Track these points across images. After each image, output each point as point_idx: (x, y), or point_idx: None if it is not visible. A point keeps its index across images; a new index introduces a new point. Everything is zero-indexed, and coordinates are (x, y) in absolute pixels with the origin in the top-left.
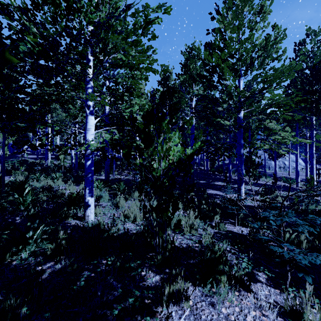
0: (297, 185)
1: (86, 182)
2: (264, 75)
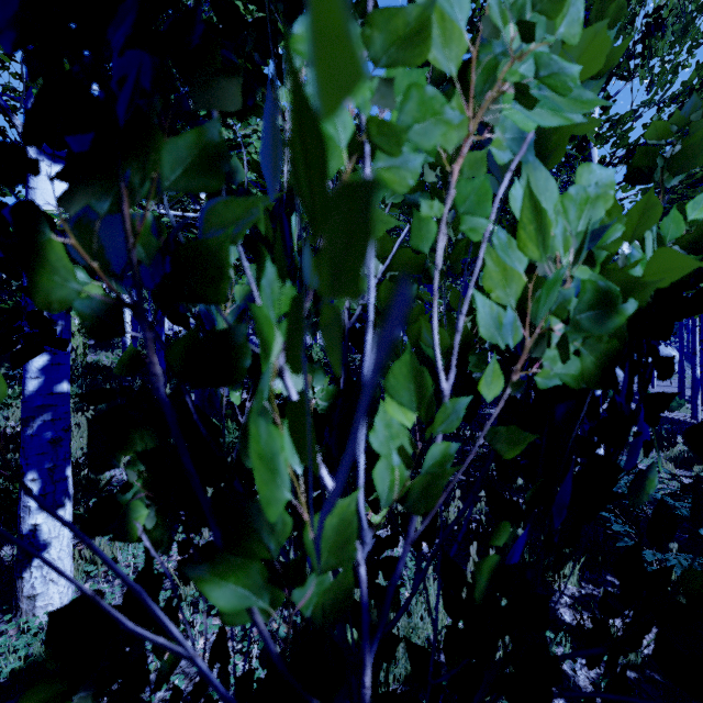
0: (694, 414)
1: (24, 448)
2: (696, 69)
